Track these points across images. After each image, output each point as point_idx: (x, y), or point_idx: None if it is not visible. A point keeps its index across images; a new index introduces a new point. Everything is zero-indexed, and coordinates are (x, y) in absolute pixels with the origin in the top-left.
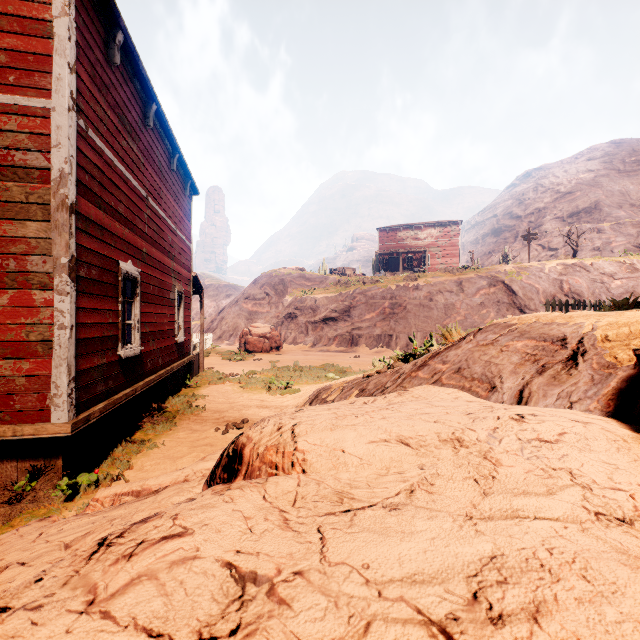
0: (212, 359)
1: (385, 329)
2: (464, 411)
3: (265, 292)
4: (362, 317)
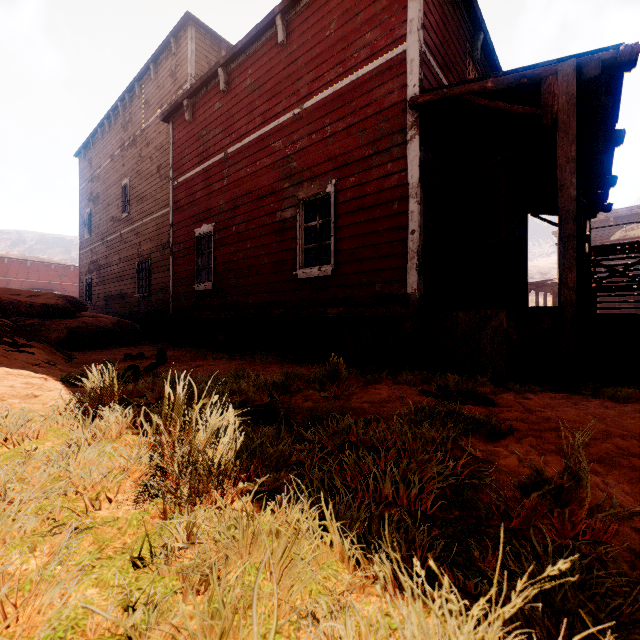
0: None
1: None
2: None
3: None
4: None
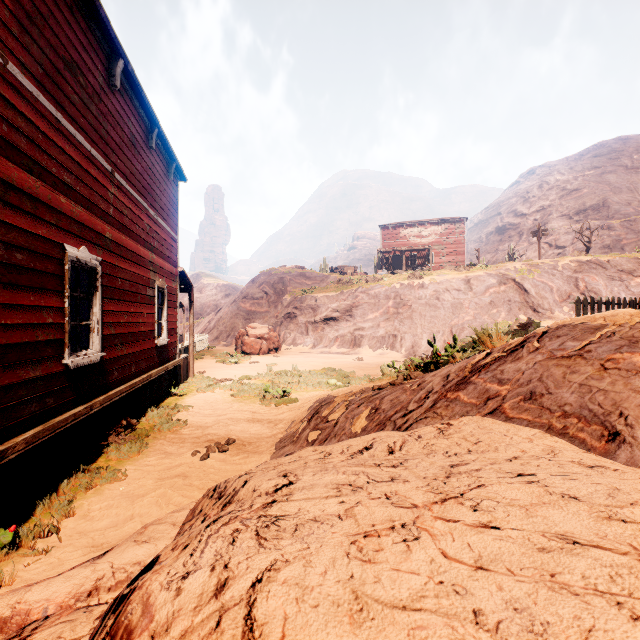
0: (205, 362)
1: (389, 329)
2: None
3: (264, 291)
4: (365, 317)
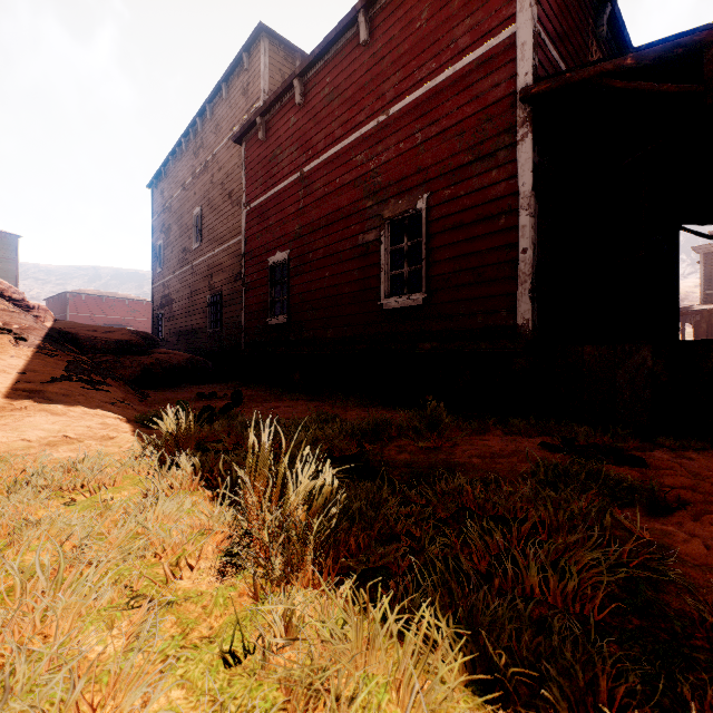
0: None
1: None
2: (76, 323)
3: None
4: None
